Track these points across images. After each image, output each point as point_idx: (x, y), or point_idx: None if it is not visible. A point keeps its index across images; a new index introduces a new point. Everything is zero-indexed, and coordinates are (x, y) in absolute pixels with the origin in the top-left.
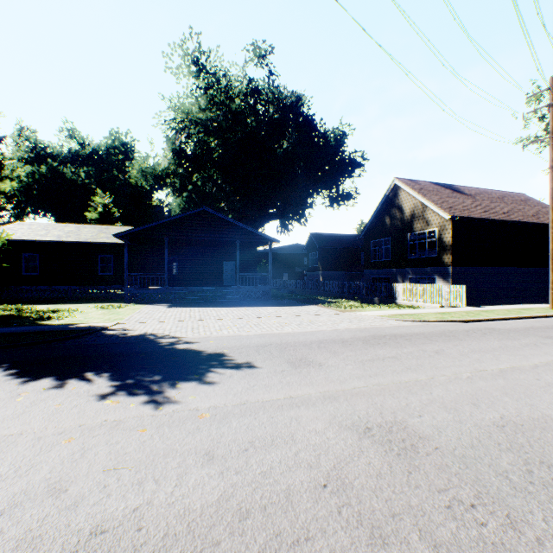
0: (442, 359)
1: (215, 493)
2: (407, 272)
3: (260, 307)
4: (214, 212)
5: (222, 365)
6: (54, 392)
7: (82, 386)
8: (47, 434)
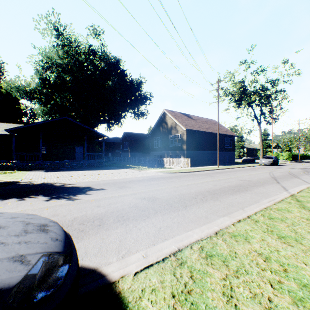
0: (172, 183)
1: (104, 211)
2: (169, 153)
3: (99, 170)
4: (72, 119)
5: (91, 189)
6: (23, 201)
7: (34, 199)
8: (37, 209)
